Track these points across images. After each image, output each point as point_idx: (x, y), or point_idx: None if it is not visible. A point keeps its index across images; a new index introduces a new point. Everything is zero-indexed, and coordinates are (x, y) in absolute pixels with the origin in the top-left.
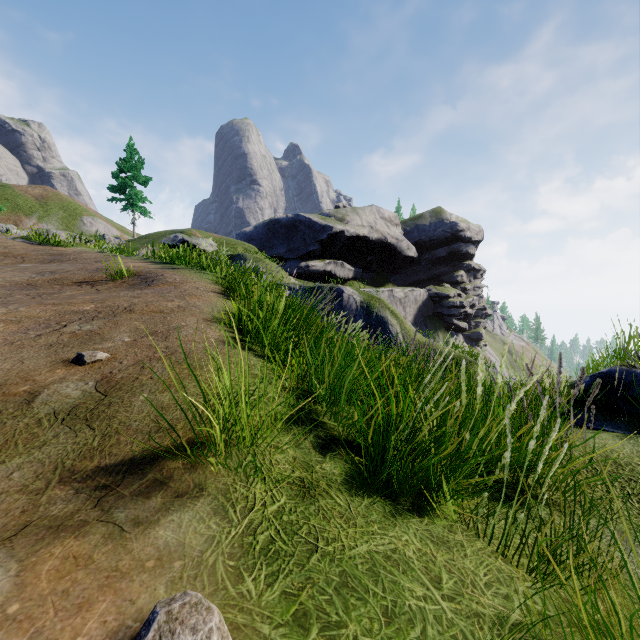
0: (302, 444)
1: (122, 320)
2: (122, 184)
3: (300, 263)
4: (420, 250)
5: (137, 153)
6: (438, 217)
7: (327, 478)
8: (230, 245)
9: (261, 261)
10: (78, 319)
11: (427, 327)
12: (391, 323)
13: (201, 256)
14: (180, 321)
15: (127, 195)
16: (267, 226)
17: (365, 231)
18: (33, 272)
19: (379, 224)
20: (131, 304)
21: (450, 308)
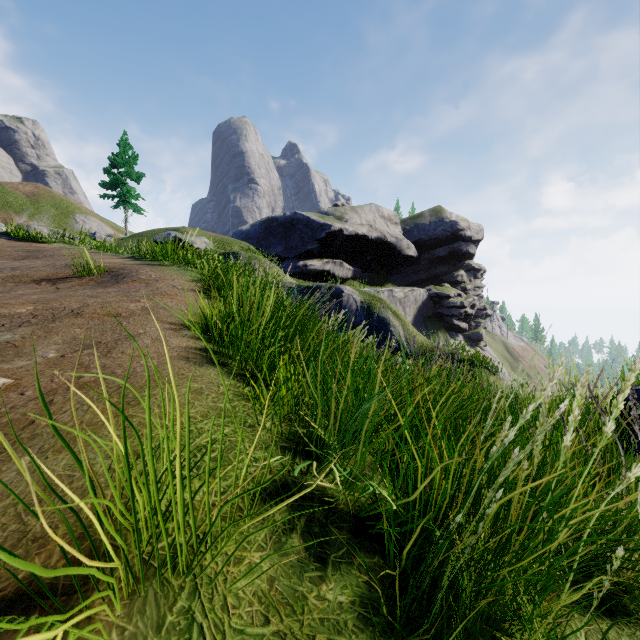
0: (286, 543)
1: (60, 326)
2: (114, 180)
3: (298, 262)
4: (420, 249)
5: (130, 148)
6: (438, 216)
7: (329, 622)
8: (226, 244)
9: (257, 259)
10: None
11: (427, 327)
12: (393, 324)
13: (188, 252)
14: (138, 327)
15: (119, 192)
16: (264, 224)
17: (364, 230)
18: None
19: (378, 223)
20: (82, 305)
21: (450, 308)
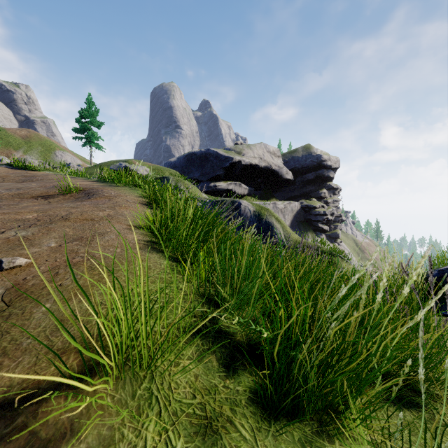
0: (205, 356)
1: (55, 227)
2: (82, 127)
3: (210, 183)
4: (295, 174)
5: (93, 105)
6: (308, 151)
7: (231, 399)
8: (160, 171)
9: (181, 182)
10: (17, 226)
11: (300, 229)
12: (276, 227)
13: (135, 177)
14: (106, 228)
15: (86, 135)
16: (186, 157)
17: (256, 161)
18: (4, 188)
19: (266, 156)
20: (68, 213)
21: (316, 216)
